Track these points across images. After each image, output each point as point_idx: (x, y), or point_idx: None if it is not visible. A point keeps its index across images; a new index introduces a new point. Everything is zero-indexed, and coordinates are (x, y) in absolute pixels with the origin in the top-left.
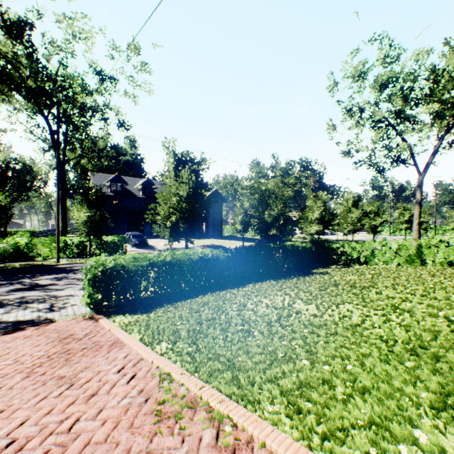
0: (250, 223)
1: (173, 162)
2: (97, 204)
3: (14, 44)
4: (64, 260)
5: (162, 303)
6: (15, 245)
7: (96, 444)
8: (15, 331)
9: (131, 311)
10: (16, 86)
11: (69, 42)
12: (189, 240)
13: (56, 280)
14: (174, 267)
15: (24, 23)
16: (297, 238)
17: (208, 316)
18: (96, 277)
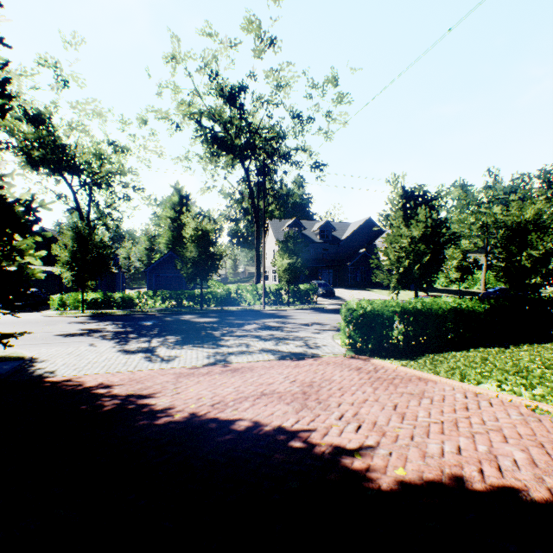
0: (470, 269)
1: (399, 199)
2: (296, 251)
3: (231, 110)
4: (266, 307)
5: (419, 353)
6: (228, 291)
7: (529, 435)
8: (299, 359)
9: (390, 356)
10: (228, 147)
11: (275, 94)
12: (420, 288)
13: (280, 323)
14: (425, 315)
15: (241, 89)
16: (545, 293)
17: (512, 368)
18: (356, 320)
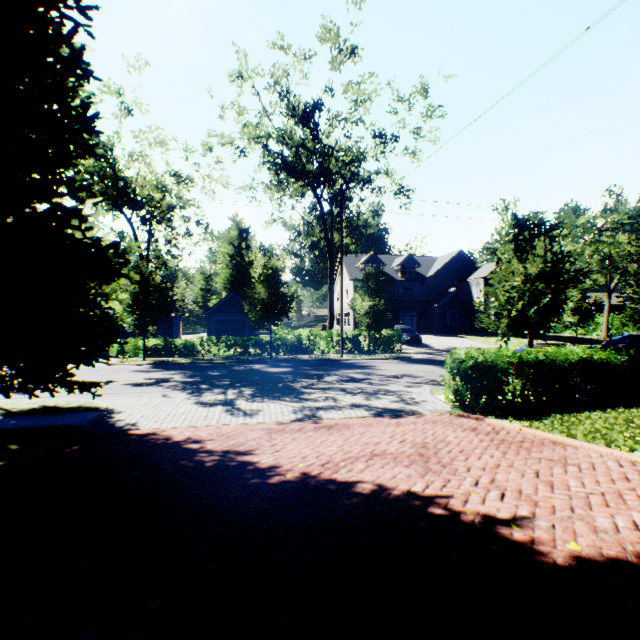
0: (591, 311)
1: (509, 229)
2: (378, 291)
3: (304, 131)
4: (343, 355)
5: (542, 412)
6: (299, 337)
7: None
8: (398, 417)
9: (507, 415)
10: (298, 173)
11: (354, 111)
12: (536, 335)
13: (365, 375)
14: (548, 368)
15: (316, 107)
16: None
17: None
18: (464, 372)
